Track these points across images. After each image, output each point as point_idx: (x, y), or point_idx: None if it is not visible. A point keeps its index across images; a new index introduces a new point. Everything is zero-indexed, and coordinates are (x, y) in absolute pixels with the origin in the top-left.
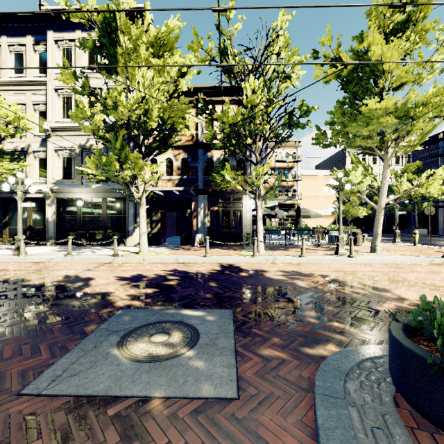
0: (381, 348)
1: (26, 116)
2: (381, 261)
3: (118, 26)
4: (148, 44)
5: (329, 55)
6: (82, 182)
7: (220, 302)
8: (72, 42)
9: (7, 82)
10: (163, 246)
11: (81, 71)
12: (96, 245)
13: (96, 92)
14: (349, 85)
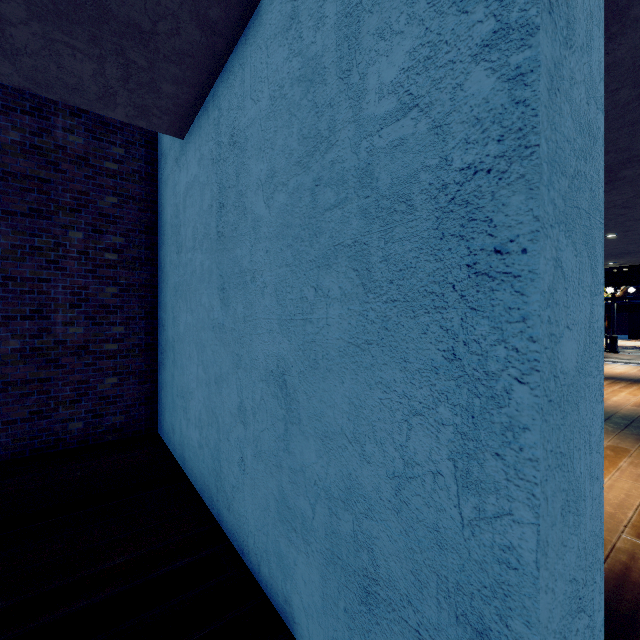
0: None
1: None
2: None
3: None
4: None
5: None
6: None
7: None
8: None
9: None
10: None
11: None
12: None
13: None
14: None
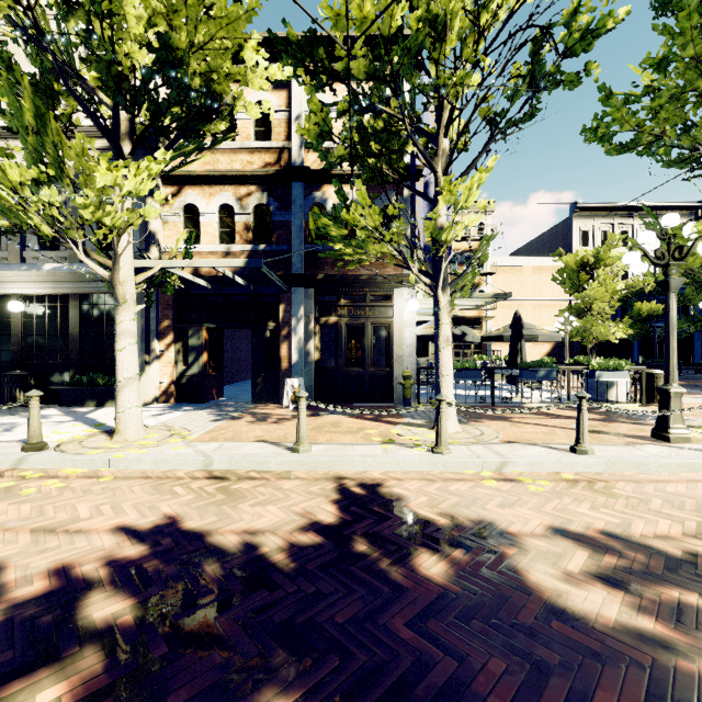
0: None
1: None
2: None
3: None
4: None
5: None
6: (25, 257)
7: None
8: None
9: None
10: (209, 407)
11: None
12: (57, 405)
13: None
14: None
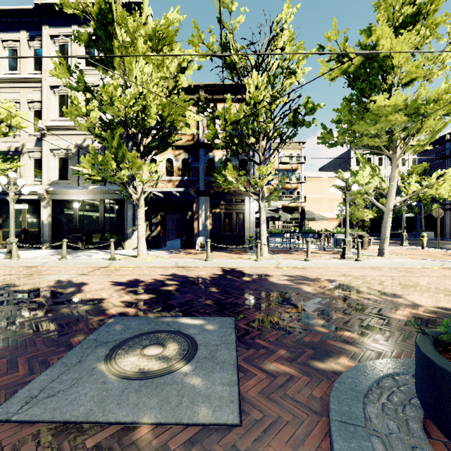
0: (401, 363)
1: (20, 114)
2: (389, 265)
3: (115, 17)
4: (146, 37)
5: (335, 51)
6: (79, 183)
7: (221, 309)
8: (68, 38)
9: (1, 79)
10: (163, 250)
11: (76, 65)
12: (93, 249)
13: (93, 90)
14: (356, 82)
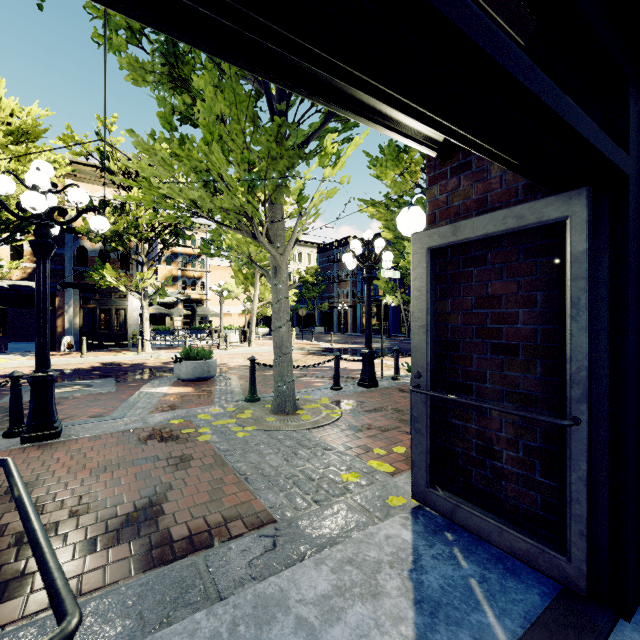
0: None
1: None
2: (248, 351)
3: None
4: (7, 131)
5: None
6: None
7: (105, 377)
8: None
9: None
10: (8, 354)
11: None
12: None
13: None
14: None
